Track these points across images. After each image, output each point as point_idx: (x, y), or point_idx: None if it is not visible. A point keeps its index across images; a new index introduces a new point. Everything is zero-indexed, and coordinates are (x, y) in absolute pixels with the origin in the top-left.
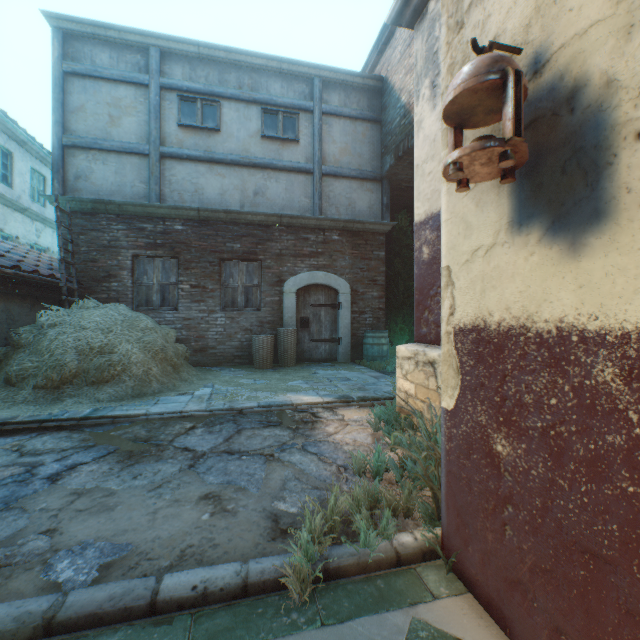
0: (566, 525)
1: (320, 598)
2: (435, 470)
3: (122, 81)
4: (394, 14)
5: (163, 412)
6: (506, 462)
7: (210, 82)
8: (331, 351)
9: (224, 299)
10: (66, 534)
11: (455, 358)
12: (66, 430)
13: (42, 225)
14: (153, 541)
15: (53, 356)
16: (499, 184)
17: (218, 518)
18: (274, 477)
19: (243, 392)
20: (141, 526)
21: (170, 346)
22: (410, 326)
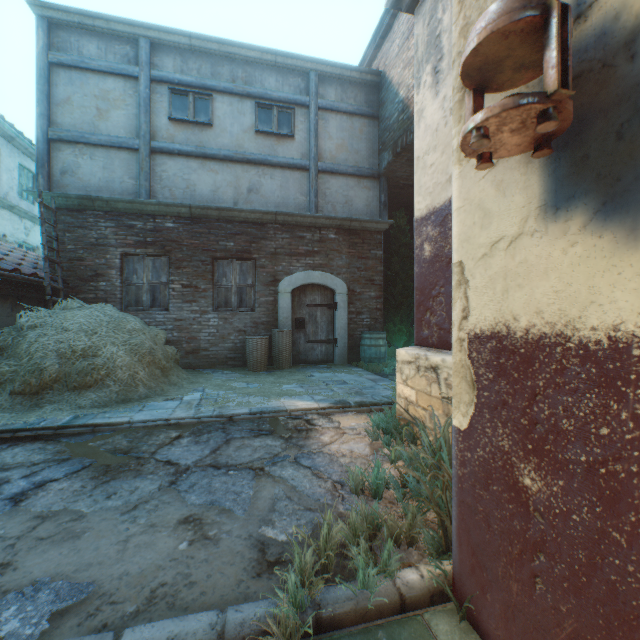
0: (624, 592)
1: None
2: (443, 495)
3: (110, 73)
4: None
5: (148, 420)
6: (537, 500)
7: (202, 75)
8: (327, 353)
9: (217, 299)
10: (20, 570)
11: (469, 369)
12: (41, 440)
13: (31, 223)
14: (120, 578)
15: (32, 360)
16: (527, 161)
17: (197, 548)
18: (263, 495)
19: (235, 397)
20: (108, 559)
21: (159, 348)
22: (408, 327)
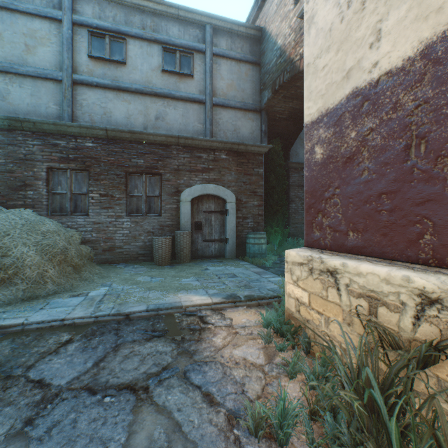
0: None
1: None
2: None
3: (37, 15)
4: None
5: (43, 321)
6: None
7: (117, 22)
8: (220, 249)
9: (130, 206)
10: None
11: None
12: None
13: None
14: None
15: None
16: None
17: None
18: (139, 442)
19: (137, 292)
20: None
21: (72, 248)
22: (282, 229)
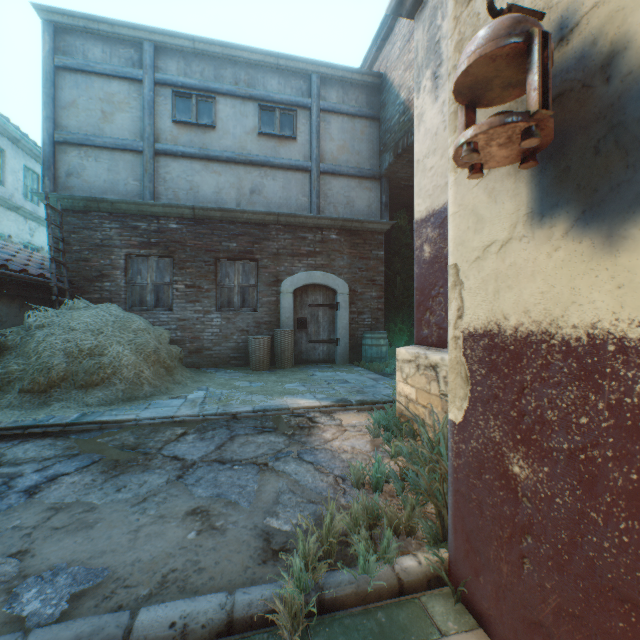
0: (600, 566)
1: (314, 636)
2: (440, 486)
3: (115, 76)
4: (394, 3)
5: (154, 417)
6: (524, 486)
7: (205, 78)
8: (329, 352)
9: (220, 299)
10: (38, 556)
11: (464, 366)
12: (50, 437)
13: (36, 224)
14: (132, 565)
15: (40, 358)
16: (516, 170)
17: (205, 537)
18: (267, 489)
19: (238, 395)
20: (121, 547)
21: (163, 348)
22: (409, 327)
